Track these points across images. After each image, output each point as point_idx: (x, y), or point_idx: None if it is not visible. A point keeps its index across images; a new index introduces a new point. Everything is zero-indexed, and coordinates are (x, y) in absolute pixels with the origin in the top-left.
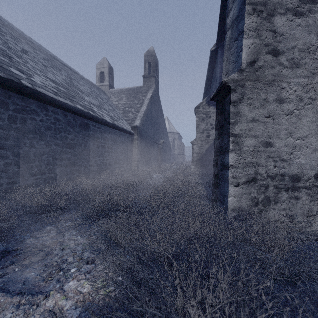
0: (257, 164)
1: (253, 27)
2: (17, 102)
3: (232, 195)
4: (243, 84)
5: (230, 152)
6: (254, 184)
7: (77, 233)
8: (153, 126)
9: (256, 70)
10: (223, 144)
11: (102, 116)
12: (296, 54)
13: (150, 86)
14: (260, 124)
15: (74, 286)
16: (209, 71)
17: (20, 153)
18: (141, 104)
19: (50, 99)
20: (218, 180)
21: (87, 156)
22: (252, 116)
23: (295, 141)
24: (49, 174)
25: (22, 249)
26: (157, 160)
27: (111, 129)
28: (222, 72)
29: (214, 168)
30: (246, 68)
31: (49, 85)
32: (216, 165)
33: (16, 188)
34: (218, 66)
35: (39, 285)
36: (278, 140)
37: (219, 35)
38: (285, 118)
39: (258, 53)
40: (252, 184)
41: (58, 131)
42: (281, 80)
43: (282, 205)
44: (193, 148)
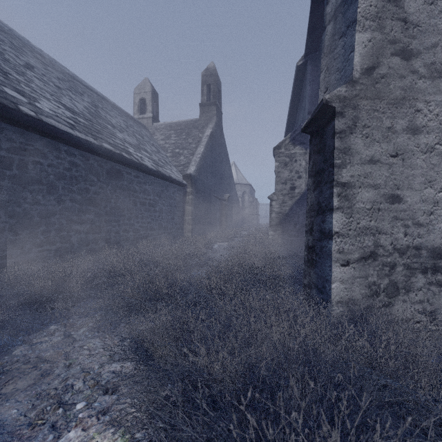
0: (377, 230)
1: (371, 14)
2: (12, 138)
3: (338, 279)
4: (355, 103)
5: (335, 212)
6: (372, 262)
7: (95, 337)
8: (215, 175)
9: (375, 81)
10: (322, 199)
11: (140, 160)
12: (440, 56)
13: (210, 118)
14: (382, 167)
15: (77, 441)
16: (294, 96)
17: (18, 213)
18: (197, 144)
19: (64, 133)
20: (315, 255)
21: (119, 217)
22: (370, 154)
23: (438, 194)
24: (63, 244)
25: (6, 365)
26: (220, 222)
27: (153, 179)
28: (320, 89)
29: (307, 236)
30: (360, 79)
31: (63, 115)
32: (310, 231)
33: (11, 264)
34: (307, 88)
35: (20, 435)
36: (411, 192)
37: (309, 42)
38: (422, 157)
39: (379, 55)
40: (369, 262)
41: (75, 181)
42: (415, 97)
43: (418, 295)
44: (271, 206)
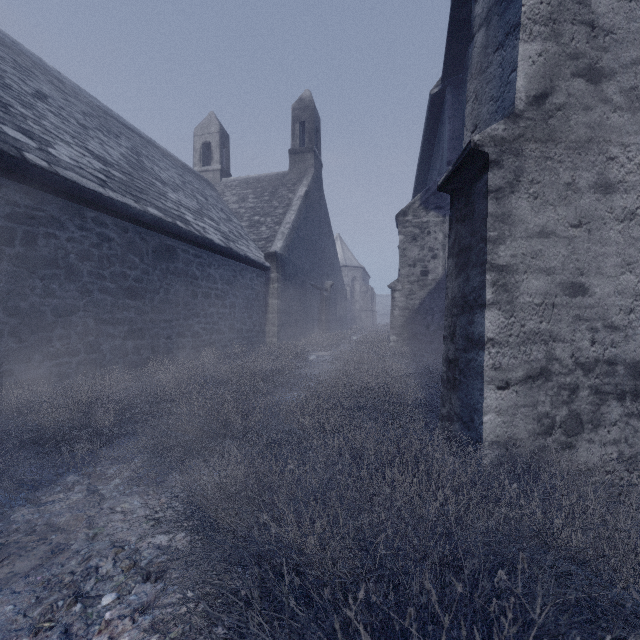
0: (550, 336)
1: (542, 15)
2: (14, 200)
3: (492, 408)
4: (518, 148)
5: (489, 309)
6: (543, 383)
7: (133, 493)
8: (311, 254)
9: (548, 115)
10: (469, 289)
11: (203, 232)
12: None
13: (305, 171)
14: (559, 242)
15: None
16: (426, 139)
17: (22, 309)
18: (286, 208)
19: (90, 193)
20: (458, 373)
21: (172, 315)
22: (540, 222)
23: None
24: (88, 354)
25: None
26: (319, 322)
27: (222, 260)
28: (465, 127)
29: (446, 343)
30: (526, 112)
31: (89, 166)
32: (451, 337)
33: (13, 384)
34: (446, 127)
35: None
36: (602, 280)
37: (448, 60)
38: (617, 227)
39: (554, 77)
40: (539, 383)
41: (107, 262)
42: (607, 138)
43: (611, 432)
44: (394, 299)
